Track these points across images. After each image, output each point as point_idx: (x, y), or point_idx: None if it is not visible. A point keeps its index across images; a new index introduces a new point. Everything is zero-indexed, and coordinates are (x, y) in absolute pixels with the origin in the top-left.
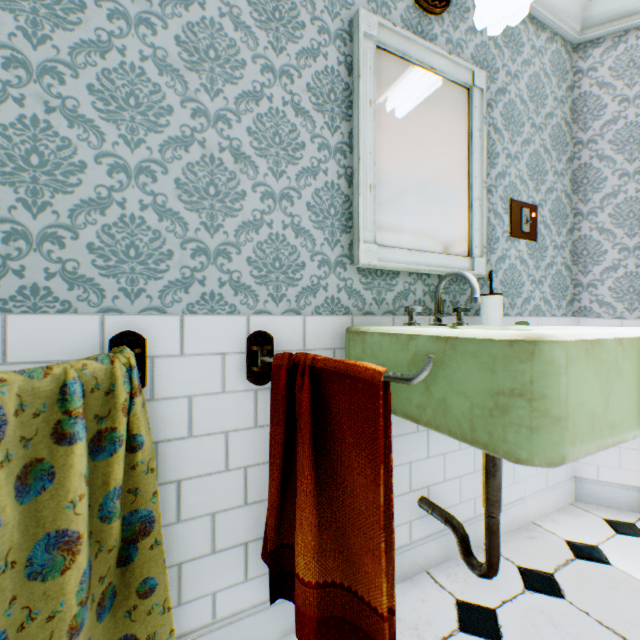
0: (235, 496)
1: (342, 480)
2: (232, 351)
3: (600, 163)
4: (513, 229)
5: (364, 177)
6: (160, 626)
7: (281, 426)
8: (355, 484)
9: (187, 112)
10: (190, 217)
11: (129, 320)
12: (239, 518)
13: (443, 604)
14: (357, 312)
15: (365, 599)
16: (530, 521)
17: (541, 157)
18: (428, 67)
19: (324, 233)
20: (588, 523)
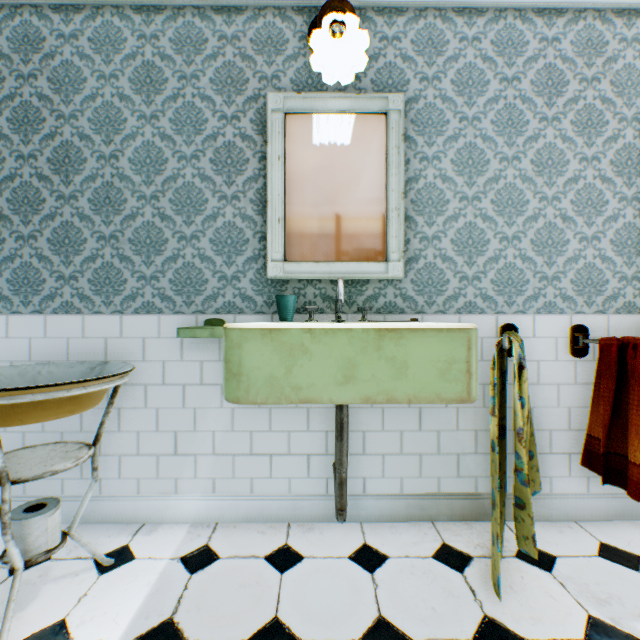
0: (562, 423)
1: None
2: (560, 336)
3: None
4: None
5: None
6: (535, 477)
7: (611, 379)
8: None
9: (535, 200)
10: (537, 259)
11: (507, 318)
12: (564, 437)
13: None
14: None
15: None
16: None
17: None
18: None
19: (621, 258)
20: None
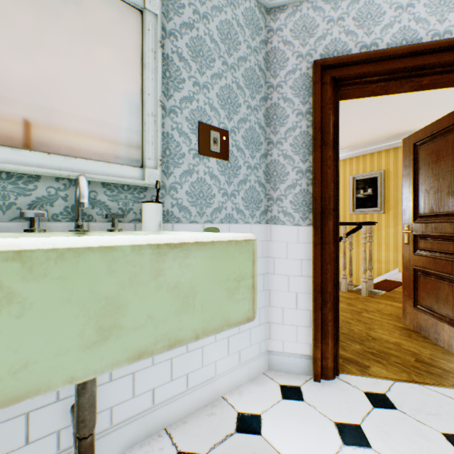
0: None
1: None
2: None
3: (285, 103)
4: (202, 148)
5: None
6: None
7: None
8: None
9: None
10: None
11: None
12: None
13: None
14: None
15: None
16: (221, 396)
17: (235, 92)
18: None
19: None
20: (266, 391)
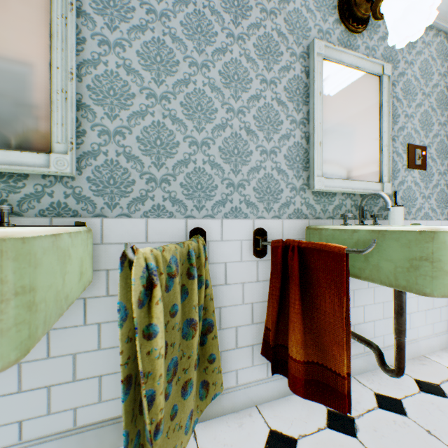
0: (247, 318)
1: (317, 307)
2: (245, 239)
3: None
4: (409, 163)
5: (316, 138)
6: (217, 379)
7: (278, 279)
8: (326, 308)
9: (224, 110)
10: (225, 166)
11: (197, 222)
12: (249, 331)
13: (366, 394)
14: (311, 217)
15: (332, 369)
16: (421, 355)
17: (429, 114)
18: (354, 67)
19: (293, 172)
20: None
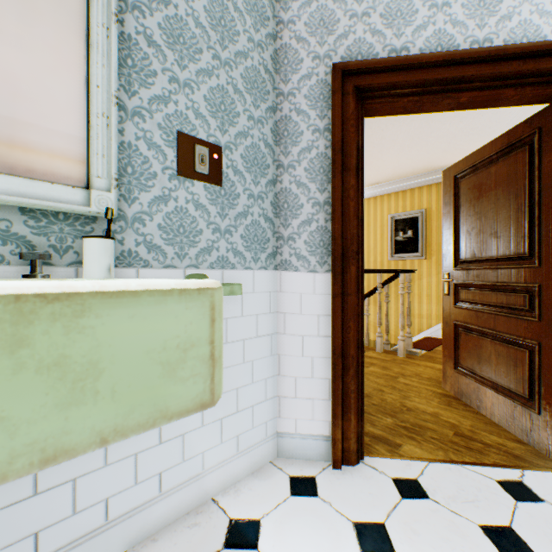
0: None
1: None
2: None
3: (299, 117)
4: (183, 167)
5: None
6: None
7: None
8: None
9: None
10: None
11: None
12: None
13: None
14: None
15: None
16: (211, 498)
17: (231, 96)
18: None
19: None
20: (271, 487)
